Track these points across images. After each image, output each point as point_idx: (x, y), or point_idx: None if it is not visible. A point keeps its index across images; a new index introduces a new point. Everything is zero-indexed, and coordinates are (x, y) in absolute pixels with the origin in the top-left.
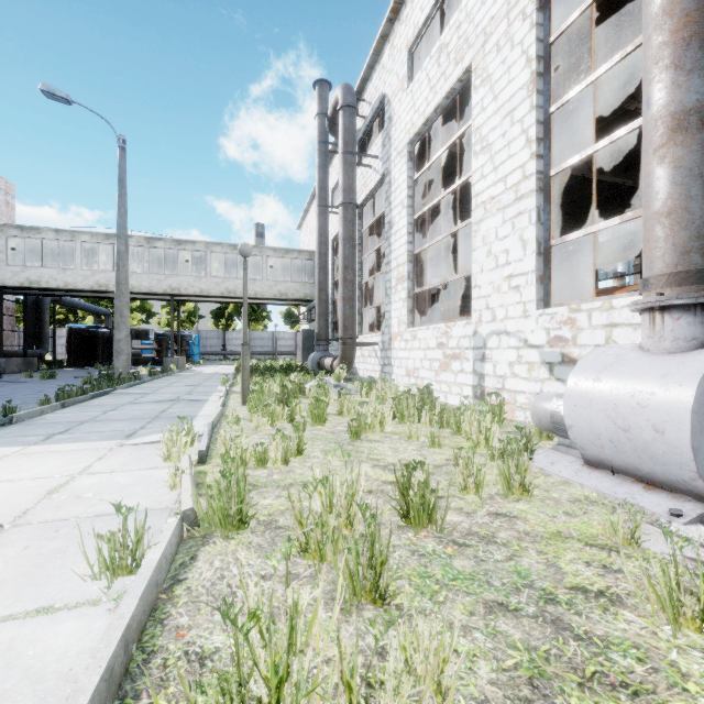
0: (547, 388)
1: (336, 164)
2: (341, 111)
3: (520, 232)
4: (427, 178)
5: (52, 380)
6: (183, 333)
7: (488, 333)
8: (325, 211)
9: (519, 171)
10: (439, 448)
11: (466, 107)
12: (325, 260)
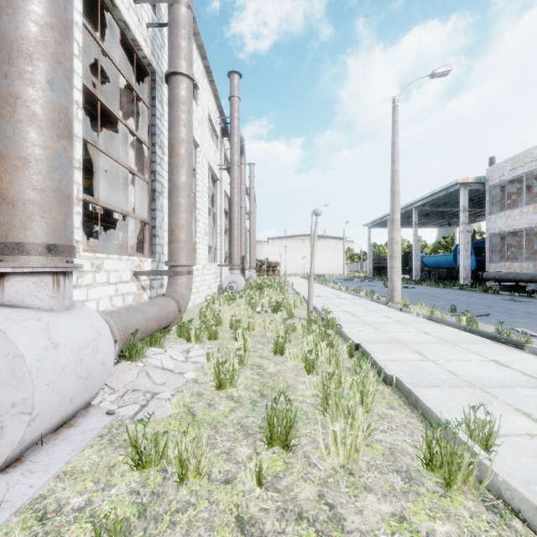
0: None
1: None
2: None
3: None
4: None
5: None
6: None
7: None
8: None
9: None
10: None
11: None
12: None
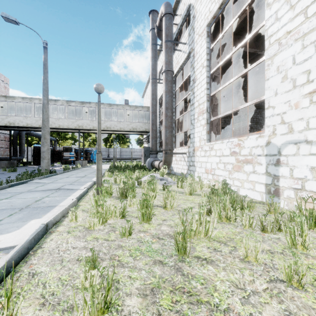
0: None
1: (161, 58)
2: (164, 17)
3: None
4: (217, 51)
5: (13, 172)
6: (87, 149)
7: (284, 143)
8: (155, 81)
9: None
10: (301, 289)
11: None
12: (155, 108)
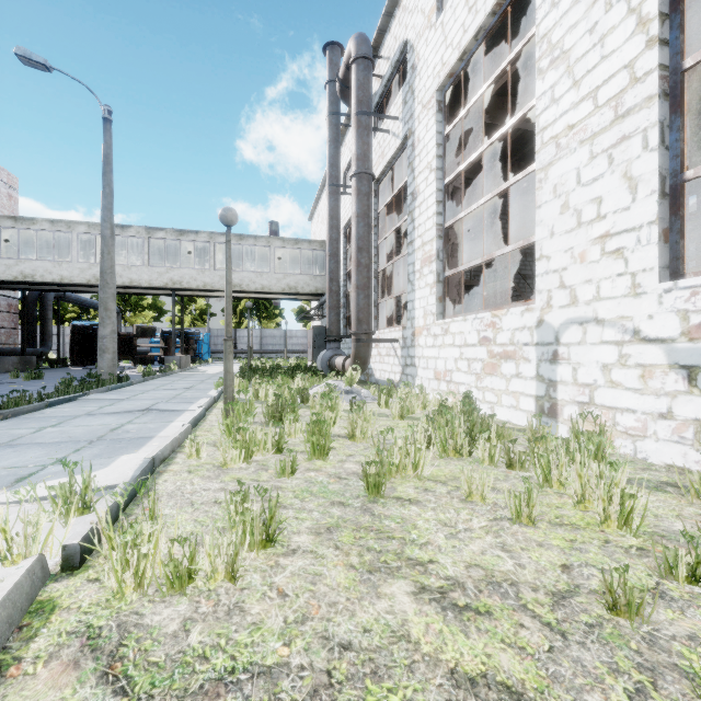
0: (682, 407)
1: (348, 140)
2: (354, 65)
3: (625, 167)
4: (459, 137)
5: (37, 380)
6: (190, 331)
7: (564, 323)
8: (336, 191)
9: (623, 73)
10: (531, 525)
11: (517, 30)
12: (336, 246)
